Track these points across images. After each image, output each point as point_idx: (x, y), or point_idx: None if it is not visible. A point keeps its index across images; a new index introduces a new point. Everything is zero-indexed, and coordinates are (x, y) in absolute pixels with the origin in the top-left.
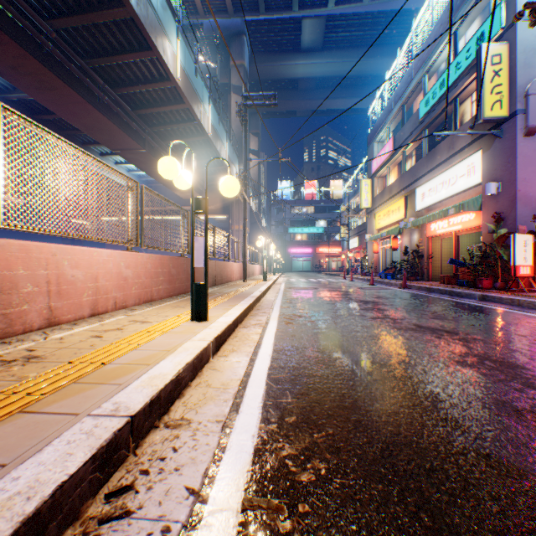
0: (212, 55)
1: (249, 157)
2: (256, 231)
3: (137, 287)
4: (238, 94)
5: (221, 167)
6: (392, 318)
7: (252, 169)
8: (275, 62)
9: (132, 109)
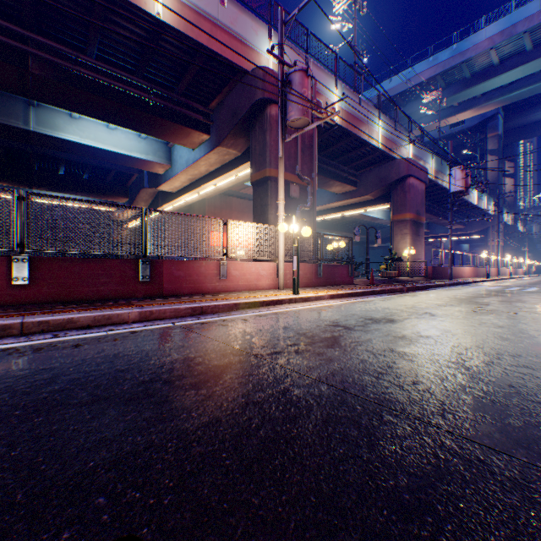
0: (470, 133)
1: (503, 180)
2: (510, 240)
3: (469, 274)
4: (491, 155)
5: (479, 211)
6: (539, 282)
7: (506, 190)
8: (527, 115)
9: (437, 205)
